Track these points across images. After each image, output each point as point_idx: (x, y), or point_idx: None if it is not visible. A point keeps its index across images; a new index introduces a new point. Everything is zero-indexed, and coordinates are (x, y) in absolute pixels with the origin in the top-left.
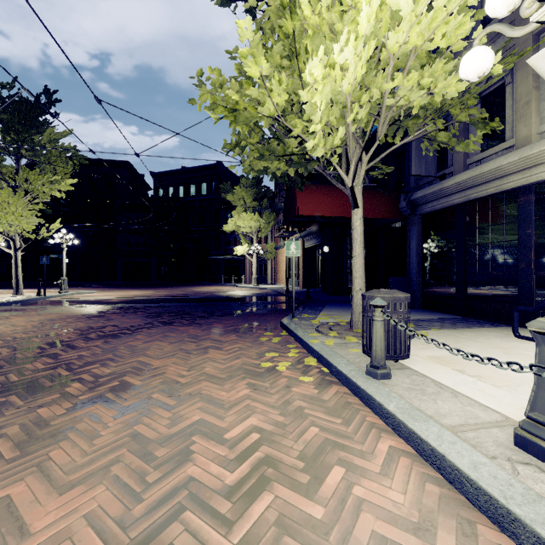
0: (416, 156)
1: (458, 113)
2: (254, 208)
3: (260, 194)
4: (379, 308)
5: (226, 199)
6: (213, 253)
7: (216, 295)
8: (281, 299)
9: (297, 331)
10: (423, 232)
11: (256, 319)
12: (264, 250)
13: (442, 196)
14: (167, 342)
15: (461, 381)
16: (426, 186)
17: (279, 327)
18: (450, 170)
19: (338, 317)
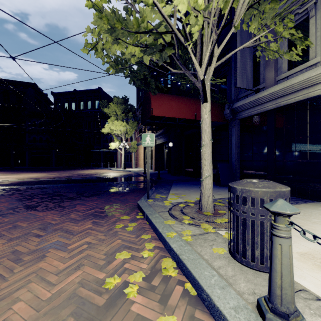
0: (240, 73)
1: (282, 31)
2: (122, 118)
3: (127, 109)
4: (285, 217)
5: (104, 112)
6: (95, 147)
7: (93, 176)
8: (140, 179)
9: (152, 217)
10: (241, 131)
11: (117, 199)
12: (130, 146)
13: (257, 104)
14: (6, 239)
15: None
16: (242, 98)
17: (136, 208)
18: (263, 86)
19: (184, 196)
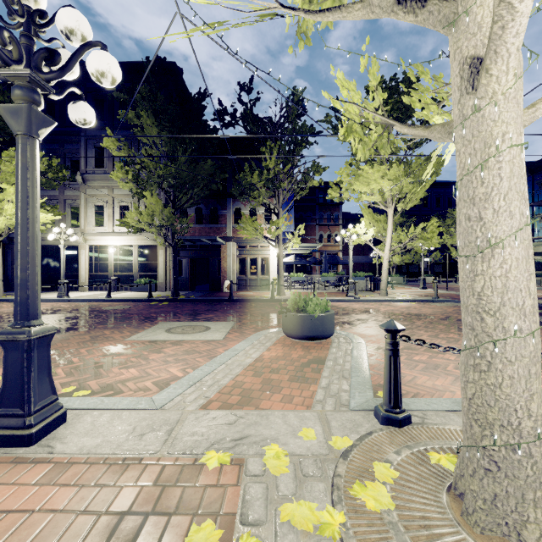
0: None
1: None
2: None
3: None
4: None
5: None
6: None
7: None
8: None
9: None
10: None
11: None
12: None
13: None
14: None
15: (46, 297)
16: None
17: None
18: None
19: None
